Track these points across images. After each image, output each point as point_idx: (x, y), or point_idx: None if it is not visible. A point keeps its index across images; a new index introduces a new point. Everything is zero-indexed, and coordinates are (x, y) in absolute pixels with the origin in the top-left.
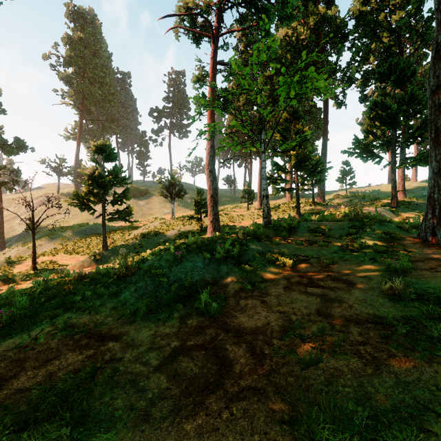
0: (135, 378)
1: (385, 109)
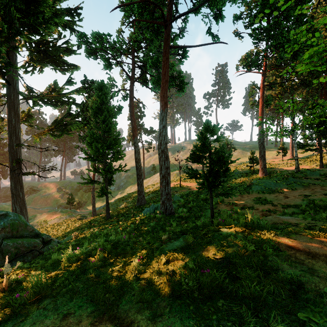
0: (270, 198)
1: None
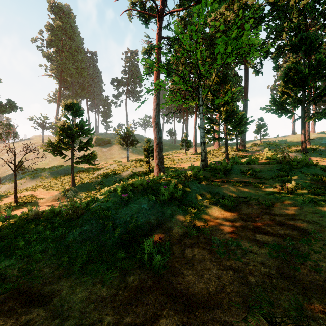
0: None
1: (297, 73)
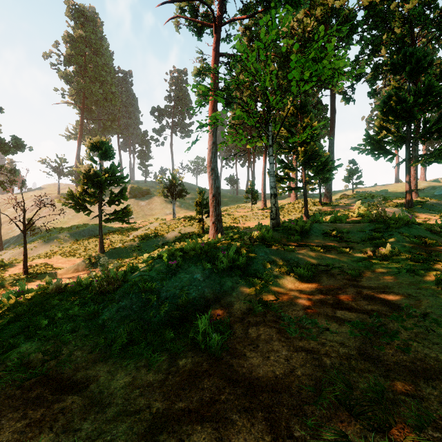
0: None
1: (399, 102)
